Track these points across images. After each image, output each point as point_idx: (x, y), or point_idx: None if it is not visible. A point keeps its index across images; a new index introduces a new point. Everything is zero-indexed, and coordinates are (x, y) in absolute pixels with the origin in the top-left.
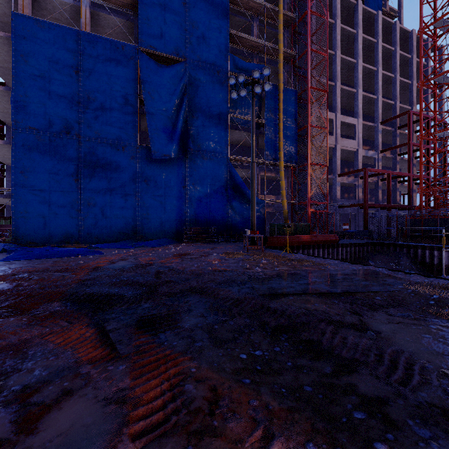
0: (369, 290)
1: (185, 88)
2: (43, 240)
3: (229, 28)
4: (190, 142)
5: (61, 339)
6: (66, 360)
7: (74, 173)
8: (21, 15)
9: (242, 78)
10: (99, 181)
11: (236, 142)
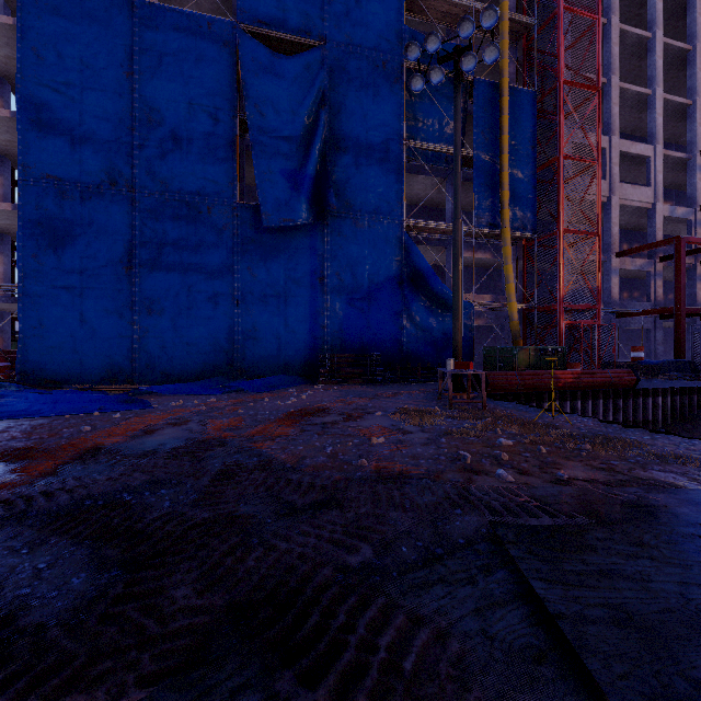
0: None
1: (322, 94)
2: (70, 376)
3: None
4: (331, 195)
5: None
6: None
7: (123, 256)
8: None
9: (434, 45)
10: (168, 270)
11: (417, 201)
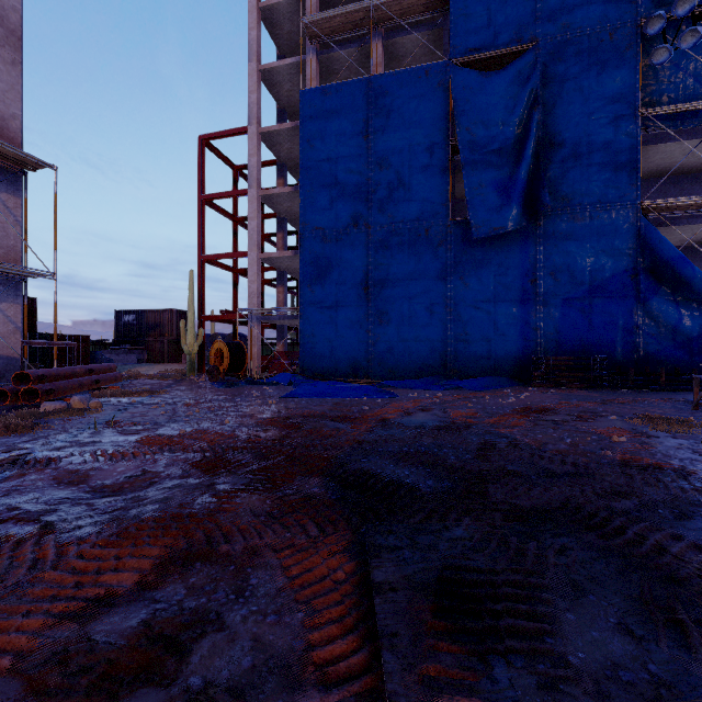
0: None
1: (535, 95)
2: (329, 371)
3: None
4: (545, 195)
5: (298, 569)
6: (289, 639)
7: (362, 280)
8: (308, 91)
9: (687, 6)
10: (394, 287)
11: (657, 172)
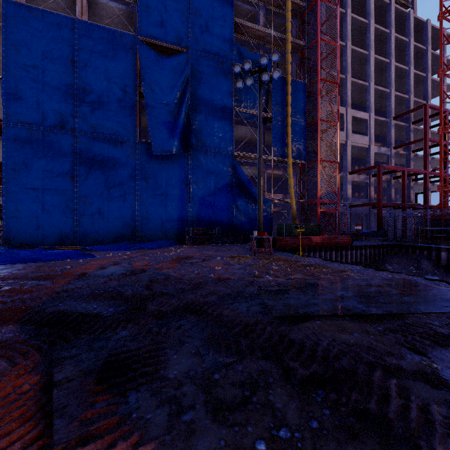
0: (419, 311)
1: (187, 79)
2: (36, 241)
3: (233, 16)
4: (192, 137)
5: None
6: None
7: (68, 170)
8: (12, 2)
9: (248, 66)
10: (96, 178)
11: (242, 139)
